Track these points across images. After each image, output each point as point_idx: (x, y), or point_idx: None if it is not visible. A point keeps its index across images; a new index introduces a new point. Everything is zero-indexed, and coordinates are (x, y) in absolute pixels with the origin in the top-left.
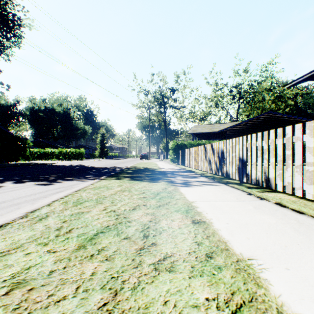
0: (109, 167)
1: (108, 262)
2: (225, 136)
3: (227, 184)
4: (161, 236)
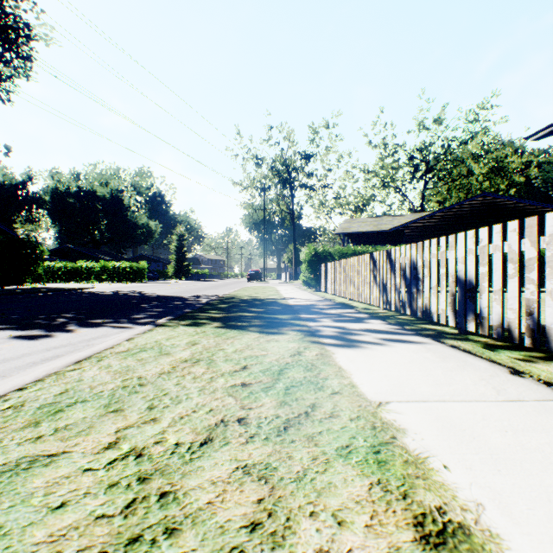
0: (186, 296)
1: None
2: (402, 238)
3: (439, 340)
4: None
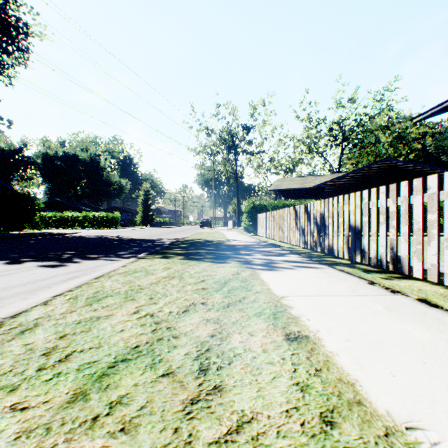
0: (154, 239)
1: (125, 438)
2: (323, 193)
3: (333, 266)
4: (232, 369)
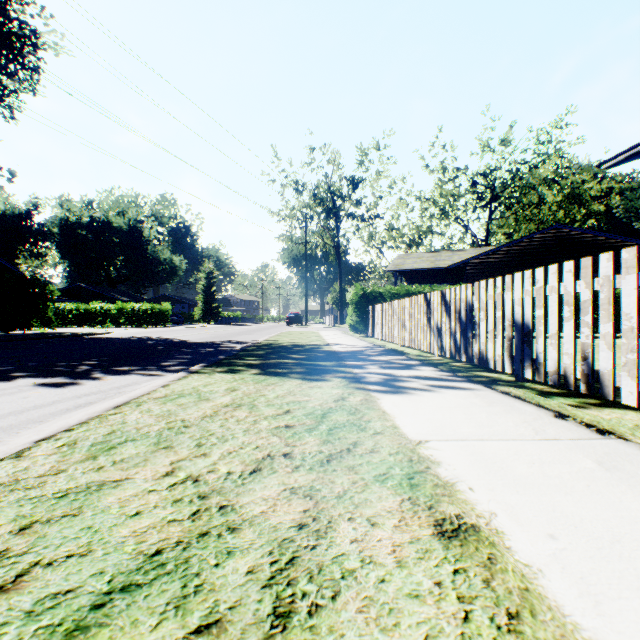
0: (218, 342)
1: None
2: (464, 276)
3: (491, 386)
4: (339, 613)
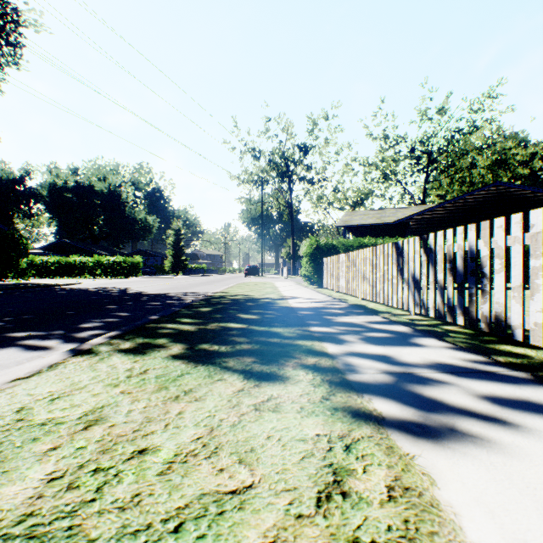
0: (172, 294)
1: None
2: (406, 231)
3: None
4: None
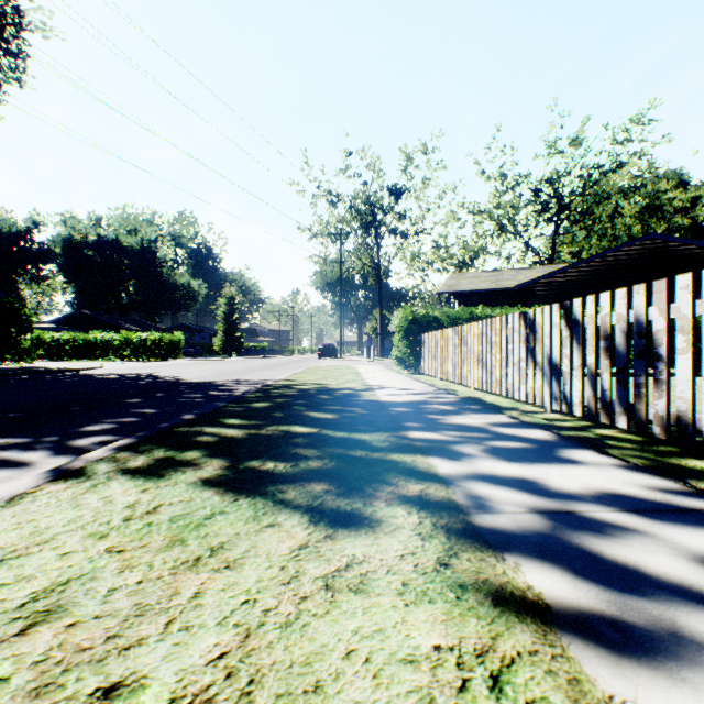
0: (219, 382)
1: None
2: (530, 300)
3: None
4: None
